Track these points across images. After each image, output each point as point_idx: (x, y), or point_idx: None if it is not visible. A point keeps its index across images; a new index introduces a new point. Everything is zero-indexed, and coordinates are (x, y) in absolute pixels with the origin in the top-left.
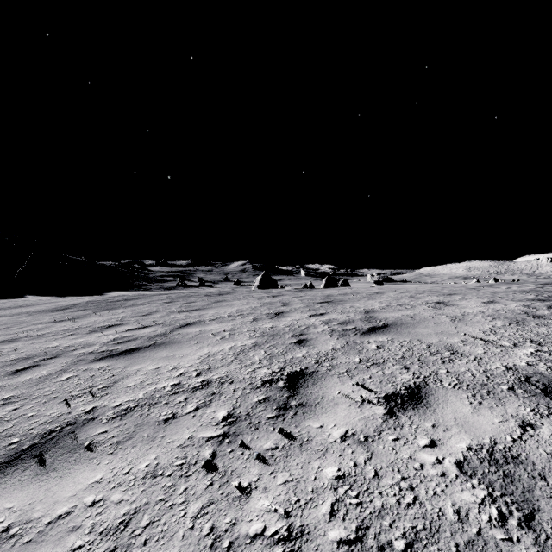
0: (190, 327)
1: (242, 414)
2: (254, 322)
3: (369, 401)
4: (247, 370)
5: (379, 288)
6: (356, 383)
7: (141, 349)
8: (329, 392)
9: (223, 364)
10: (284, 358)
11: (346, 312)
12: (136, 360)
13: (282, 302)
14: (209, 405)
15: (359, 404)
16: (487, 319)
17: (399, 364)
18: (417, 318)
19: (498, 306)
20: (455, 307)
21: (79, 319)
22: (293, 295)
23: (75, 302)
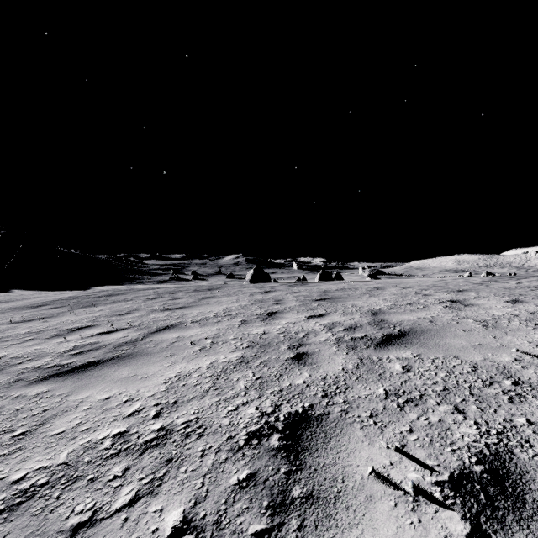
0: (167, 331)
1: (208, 521)
2: (243, 325)
3: (427, 493)
4: (227, 408)
5: (377, 283)
6: (396, 448)
7: (100, 364)
8: (352, 465)
9: (196, 395)
10: (278, 386)
11: (349, 313)
12: (87, 381)
13: (275, 299)
14: (156, 491)
15: (411, 503)
16: (529, 325)
17: (446, 402)
18: (438, 323)
19: (530, 307)
20: (477, 308)
21: (50, 318)
22: (287, 290)
23: (56, 297)
